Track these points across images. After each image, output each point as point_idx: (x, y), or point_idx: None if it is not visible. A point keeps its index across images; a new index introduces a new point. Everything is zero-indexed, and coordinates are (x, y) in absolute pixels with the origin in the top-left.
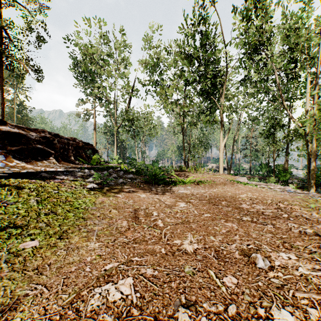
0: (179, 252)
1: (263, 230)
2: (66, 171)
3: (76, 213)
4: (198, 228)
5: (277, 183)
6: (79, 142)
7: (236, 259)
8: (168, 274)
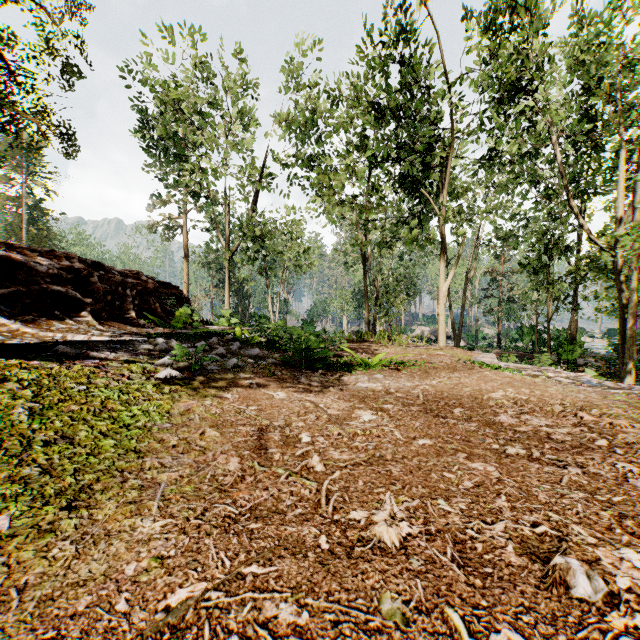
0: (365, 546)
1: (560, 481)
2: (117, 341)
3: (123, 439)
4: (406, 478)
5: (556, 366)
6: (148, 281)
7: (512, 568)
8: (338, 623)
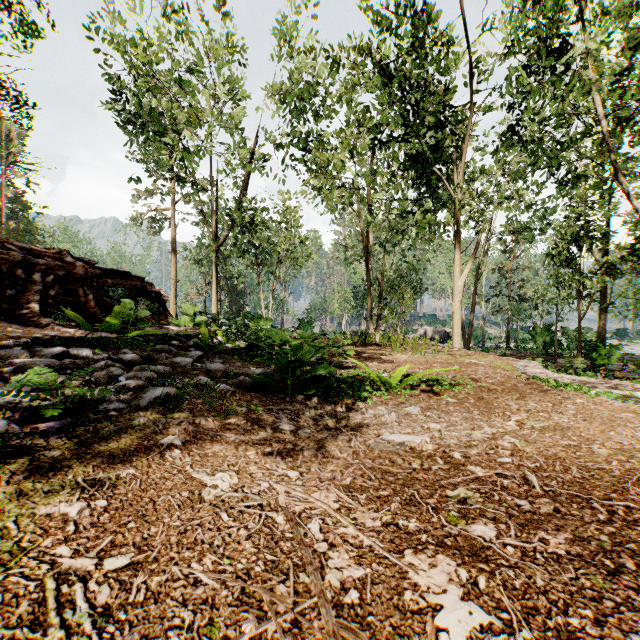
0: None
1: None
2: None
3: None
4: None
5: (592, 373)
6: (75, 264)
7: None
8: None
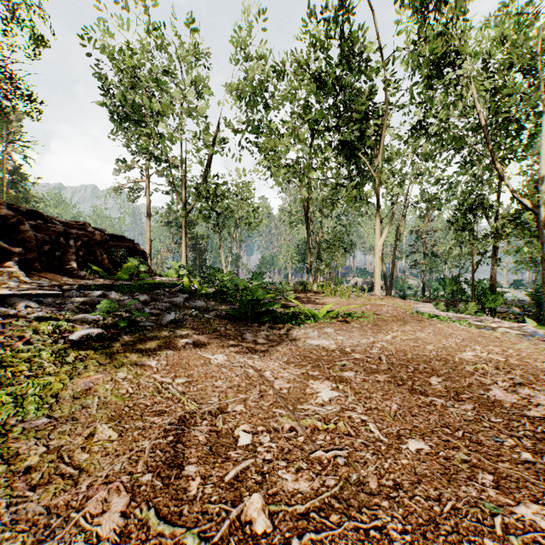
0: None
1: None
2: (46, 294)
3: None
4: None
5: (481, 314)
6: (94, 232)
7: None
8: None
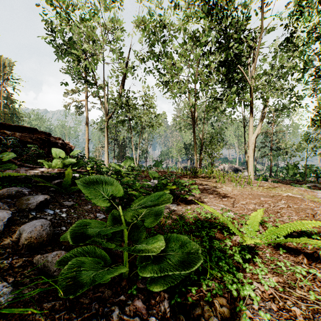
0: None
1: None
2: None
3: None
4: None
5: None
6: None
7: None
8: None
